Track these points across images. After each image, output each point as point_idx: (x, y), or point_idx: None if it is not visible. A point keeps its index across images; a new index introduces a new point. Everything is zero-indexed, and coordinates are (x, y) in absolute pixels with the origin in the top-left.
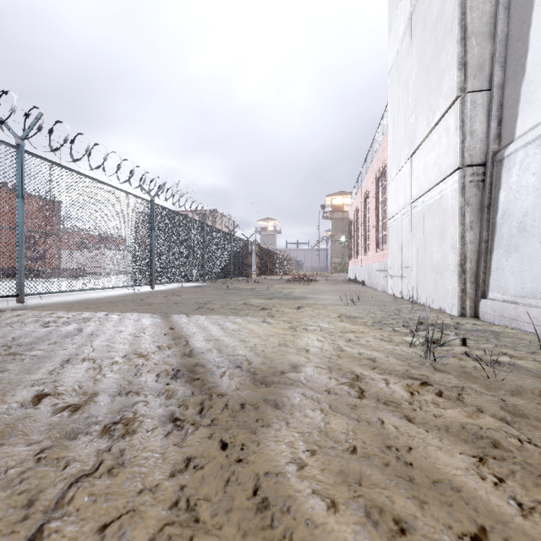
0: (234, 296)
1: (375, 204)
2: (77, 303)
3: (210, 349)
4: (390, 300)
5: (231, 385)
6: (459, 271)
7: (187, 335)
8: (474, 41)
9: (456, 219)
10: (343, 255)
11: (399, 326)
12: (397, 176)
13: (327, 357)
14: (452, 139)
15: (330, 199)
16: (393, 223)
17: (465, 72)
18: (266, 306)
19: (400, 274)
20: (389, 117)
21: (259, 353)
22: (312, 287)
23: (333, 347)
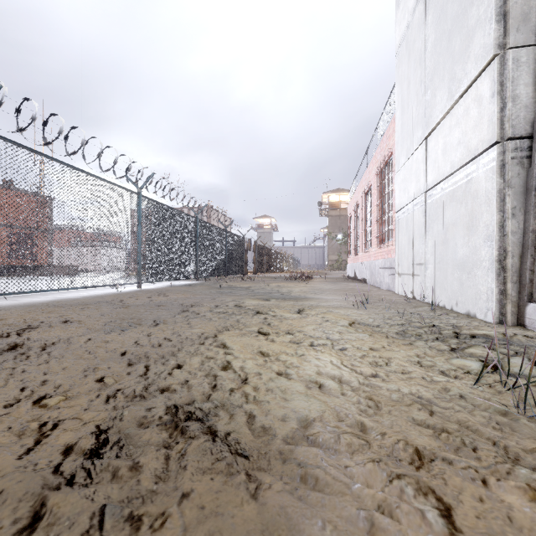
0: (226, 296)
1: (379, 197)
2: (43, 306)
3: (176, 385)
4: (402, 301)
5: (186, 491)
6: (497, 269)
7: (151, 355)
8: None
9: (492, 205)
10: (340, 253)
11: (432, 340)
12: (407, 163)
13: (353, 401)
14: (486, 109)
15: (327, 197)
16: (402, 216)
17: (505, 24)
18: (262, 309)
19: (411, 272)
20: (396, 100)
21: (248, 394)
22: (311, 286)
23: (357, 379)
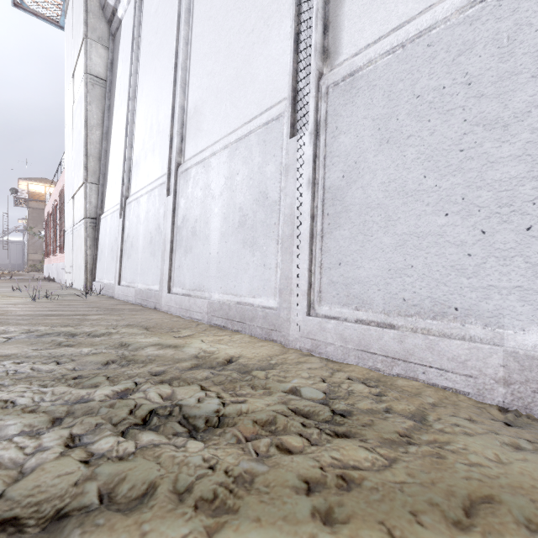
0: None
1: (60, 216)
2: None
3: None
4: (58, 288)
5: None
6: (85, 269)
7: None
8: (92, 159)
9: (84, 243)
10: None
11: (40, 296)
12: (69, 204)
13: None
14: (83, 202)
15: (27, 184)
16: (67, 235)
17: (88, 172)
18: None
19: (69, 271)
20: (66, 158)
21: None
22: None
23: None
